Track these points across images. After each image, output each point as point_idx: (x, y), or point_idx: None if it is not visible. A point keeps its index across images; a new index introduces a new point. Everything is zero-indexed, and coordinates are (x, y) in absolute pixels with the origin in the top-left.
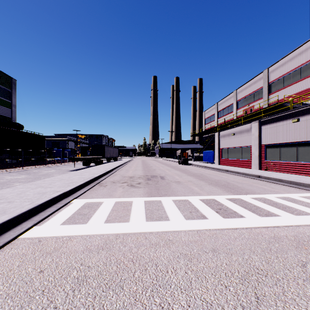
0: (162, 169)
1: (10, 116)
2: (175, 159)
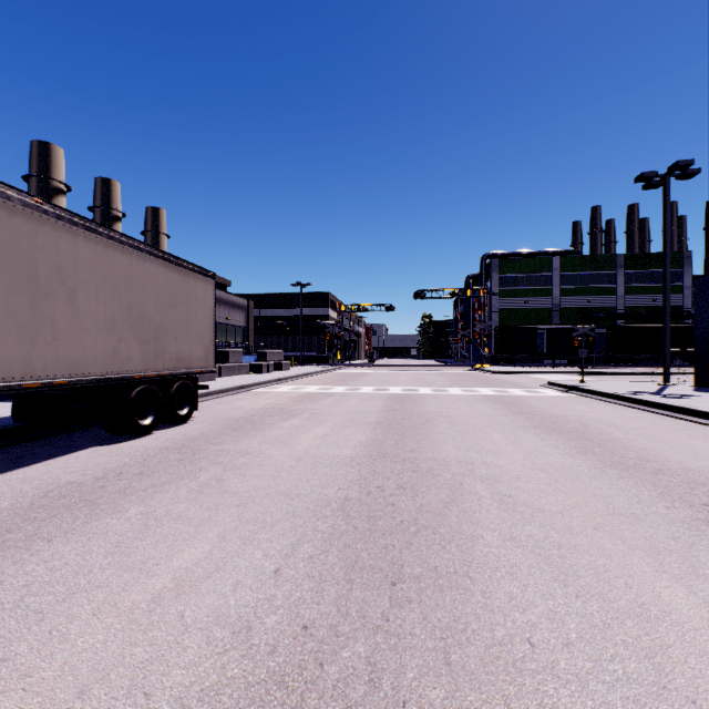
0: None
1: (680, 304)
2: None
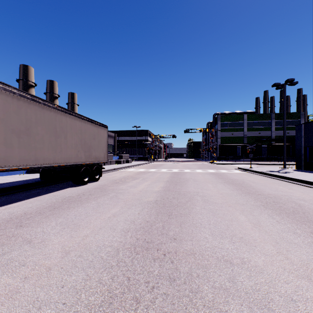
0: None
1: None
2: None
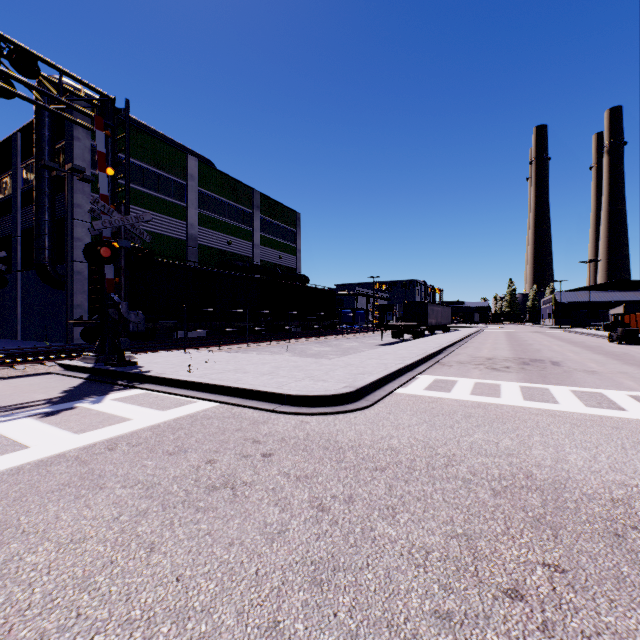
0: (557, 350)
1: (295, 267)
2: (602, 331)
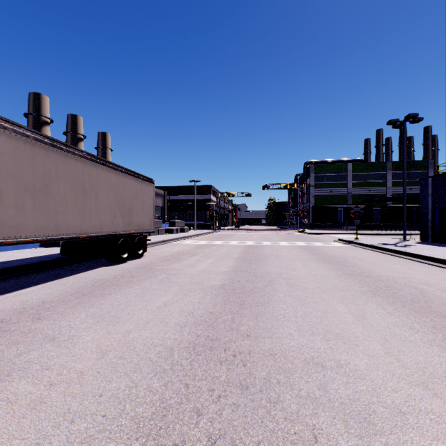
0: None
1: None
2: None
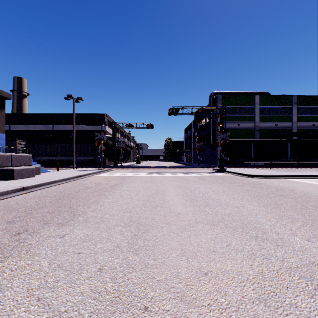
0: None
1: None
2: None
